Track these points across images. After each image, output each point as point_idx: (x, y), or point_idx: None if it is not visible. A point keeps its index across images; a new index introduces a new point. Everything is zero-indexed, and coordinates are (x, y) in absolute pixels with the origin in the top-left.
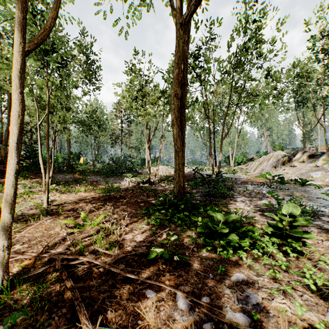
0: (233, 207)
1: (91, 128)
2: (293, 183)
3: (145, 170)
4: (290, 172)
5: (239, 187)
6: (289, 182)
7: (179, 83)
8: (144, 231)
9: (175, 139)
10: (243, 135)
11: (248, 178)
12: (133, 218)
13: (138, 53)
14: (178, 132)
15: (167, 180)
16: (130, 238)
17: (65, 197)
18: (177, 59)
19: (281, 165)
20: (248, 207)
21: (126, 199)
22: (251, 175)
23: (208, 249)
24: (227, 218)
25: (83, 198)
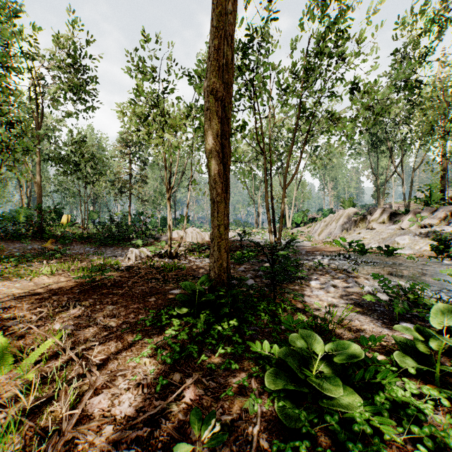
0: (309, 300)
1: (78, 169)
2: (375, 253)
3: (166, 235)
4: (368, 237)
5: (306, 261)
6: (372, 251)
7: (220, 69)
8: (142, 377)
9: (211, 177)
10: (303, 187)
11: (313, 245)
12: (127, 337)
13: (149, 41)
14: (217, 166)
15: (199, 250)
16: (104, 407)
17: (5, 287)
18: (216, 18)
19: (355, 227)
20: (332, 297)
21: (124, 288)
22: (316, 240)
23: (302, 451)
24: (332, 350)
25: (40, 288)
